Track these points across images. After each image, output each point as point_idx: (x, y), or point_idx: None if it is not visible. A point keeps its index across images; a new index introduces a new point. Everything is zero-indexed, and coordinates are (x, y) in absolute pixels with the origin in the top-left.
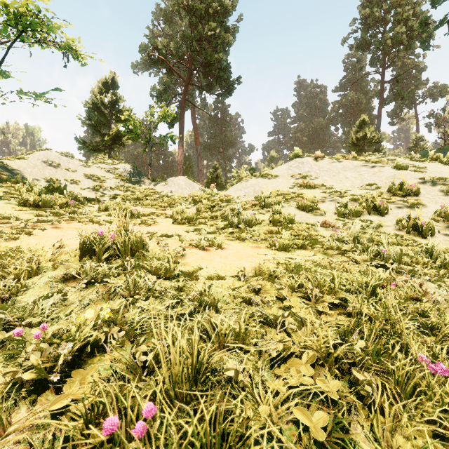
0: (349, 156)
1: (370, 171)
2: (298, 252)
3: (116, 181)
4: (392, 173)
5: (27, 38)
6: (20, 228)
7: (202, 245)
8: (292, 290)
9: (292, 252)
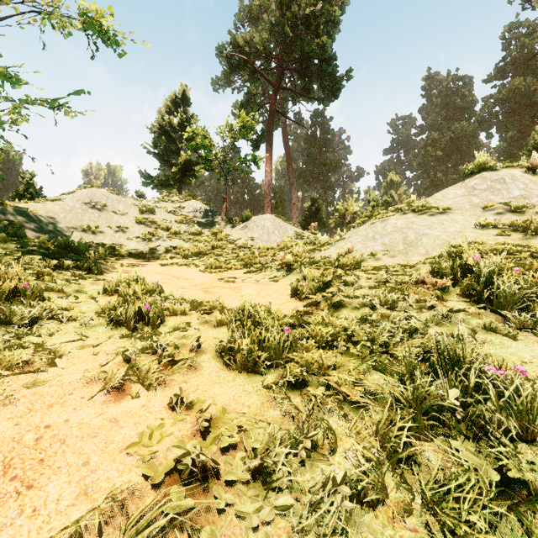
0: None
1: None
2: None
3: (178, 225)
4: None
5: None
6: None
7: None
8: None
9: None
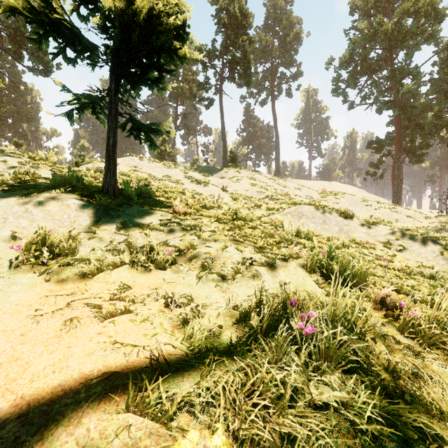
0: (157, 161)
1: (167, 170)
2: None
3: None
4: (175, 172)
5: None
6: None
7: None
8: None
9: None
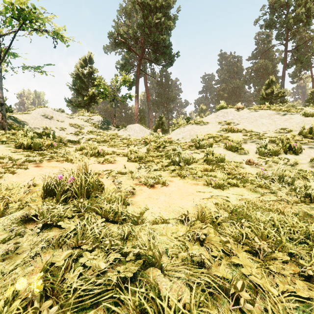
0: (263, 107)
1: (282, 118)
2: (232, 190)
3: (91, 128)
4: (301, 120)
5: (26, 27)
6: (9, 167)
7: (149, 184)
8: (236, 239)
9: (227, 190)
